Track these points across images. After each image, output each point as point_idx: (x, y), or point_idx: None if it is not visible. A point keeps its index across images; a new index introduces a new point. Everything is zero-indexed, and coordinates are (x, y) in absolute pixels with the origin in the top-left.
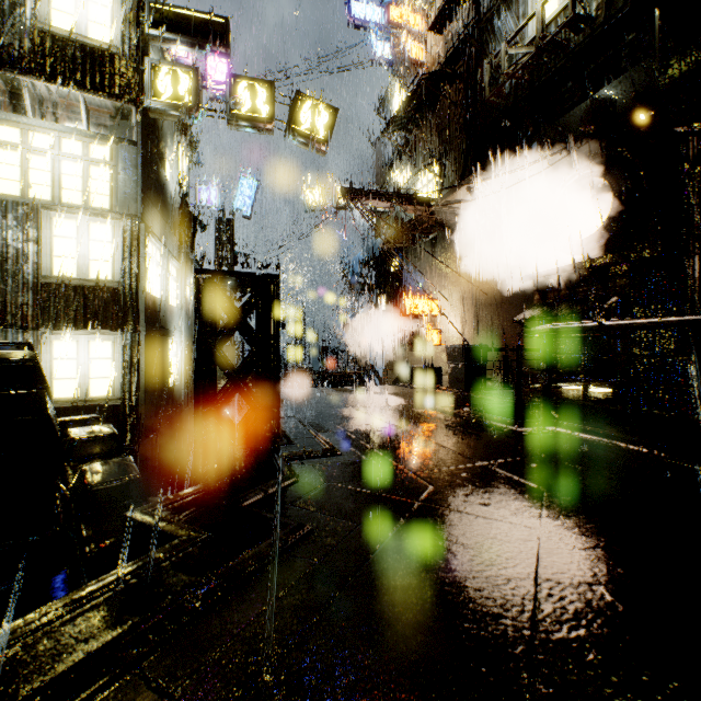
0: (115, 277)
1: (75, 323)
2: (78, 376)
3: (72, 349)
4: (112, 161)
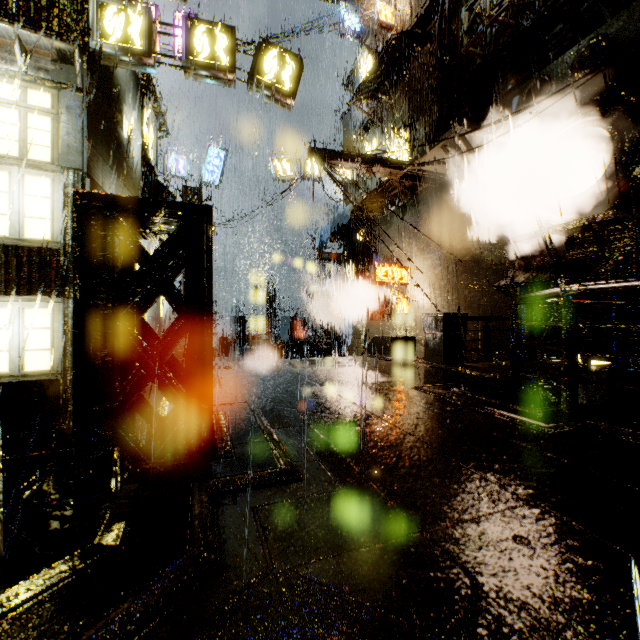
0: (55, 237)
1: (6, 288)
2: (10, 348)
3: (3, 318)
4: (53, 109)
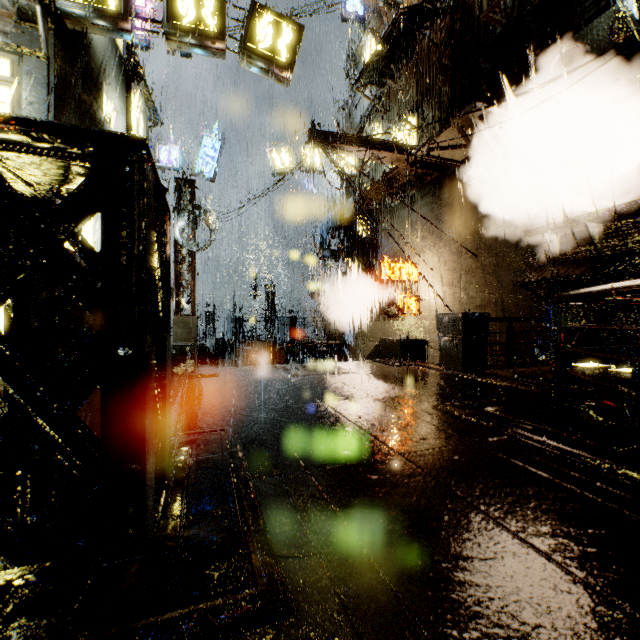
0: None
1: None
2: None
3: None
4: (13, 77)
